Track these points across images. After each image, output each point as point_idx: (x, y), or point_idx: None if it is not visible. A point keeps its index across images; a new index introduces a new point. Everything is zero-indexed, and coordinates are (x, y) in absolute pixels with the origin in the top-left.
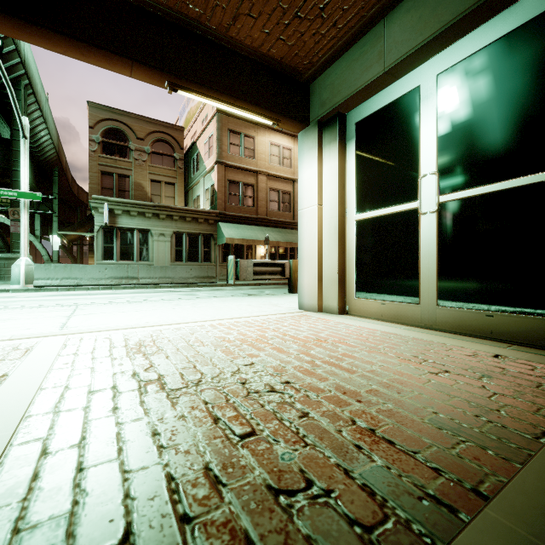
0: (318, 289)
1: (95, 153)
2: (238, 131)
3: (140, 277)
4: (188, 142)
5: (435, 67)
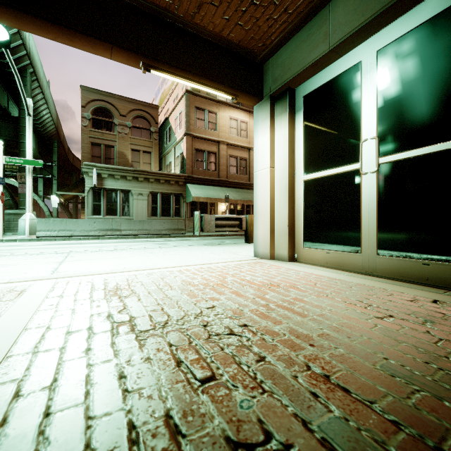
0: (270, 239)
1: (86, 128)
2: (203, 108)
3: (123, 229)
4: (162, 118)
5: (375, 44)
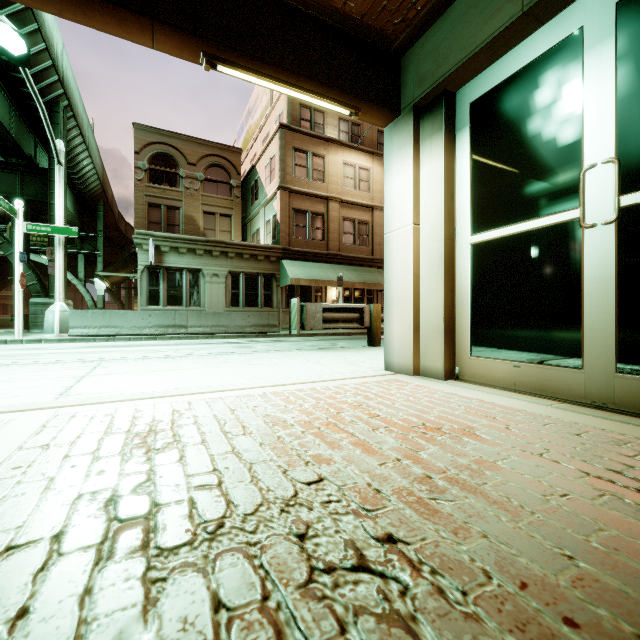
0: (413, 342)
1: (141, 182)
2: (304, 150)
3: (190, 325)
4: (247, 167)
5: None
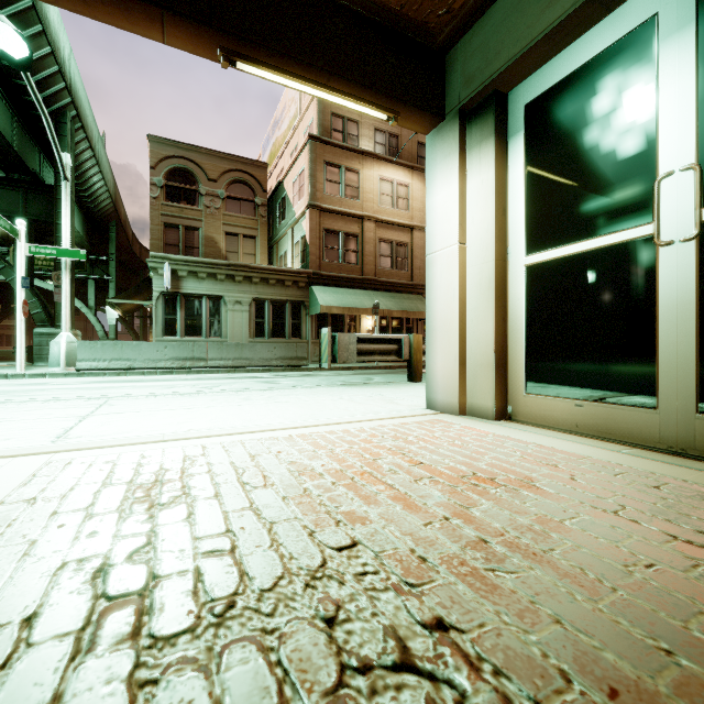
0: (459, 378)
1: (157, 200)
2: (336, 164)
3: (210, 358)
4: (273, 183)
5: None
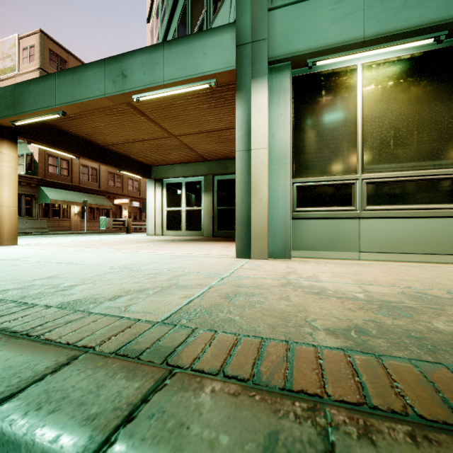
0: (155, 229)
1: None
2: None
3: None
4: None
5: (185, 180)
